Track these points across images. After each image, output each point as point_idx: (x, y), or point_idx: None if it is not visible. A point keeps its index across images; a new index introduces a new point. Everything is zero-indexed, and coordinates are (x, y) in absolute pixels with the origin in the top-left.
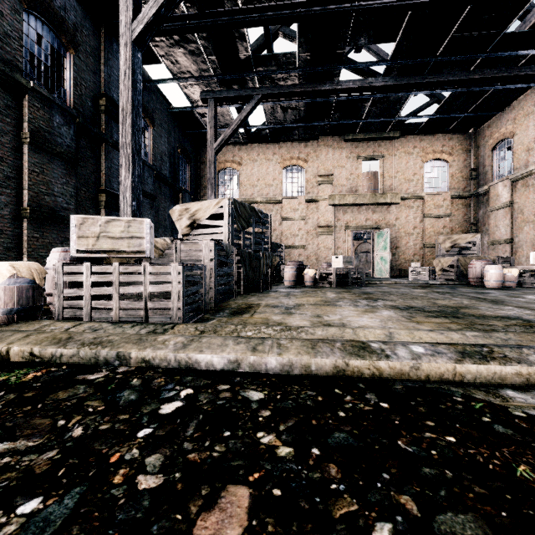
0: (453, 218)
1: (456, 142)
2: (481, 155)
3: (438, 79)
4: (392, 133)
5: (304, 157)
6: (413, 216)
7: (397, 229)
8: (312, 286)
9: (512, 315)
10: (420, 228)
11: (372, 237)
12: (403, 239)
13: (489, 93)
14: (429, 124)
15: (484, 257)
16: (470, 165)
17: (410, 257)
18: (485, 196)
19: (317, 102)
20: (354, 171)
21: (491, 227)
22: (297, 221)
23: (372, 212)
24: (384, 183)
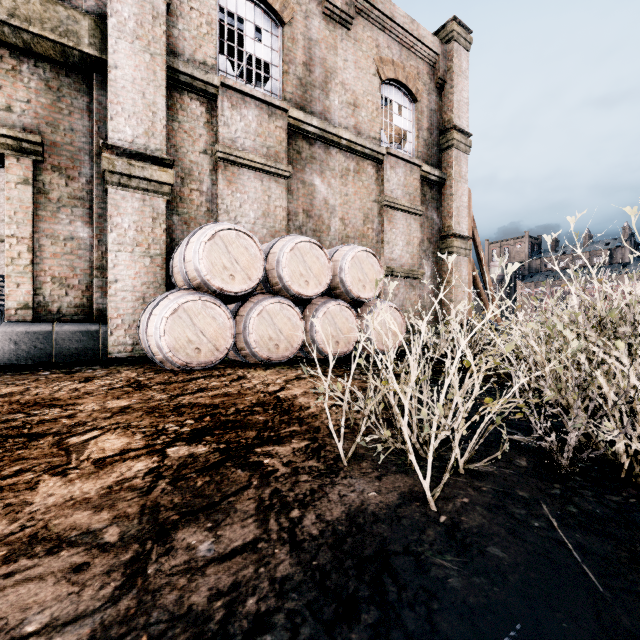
0: None
1: None
2: None
3: None
4: None
5: None
6: None
7: None
8: None
9: None
10: None
11: None
12: None
13: None
14: None
15: None
16: None
17: None
18: None
19: None
20: None
21: None
22: None
23: None
24: None
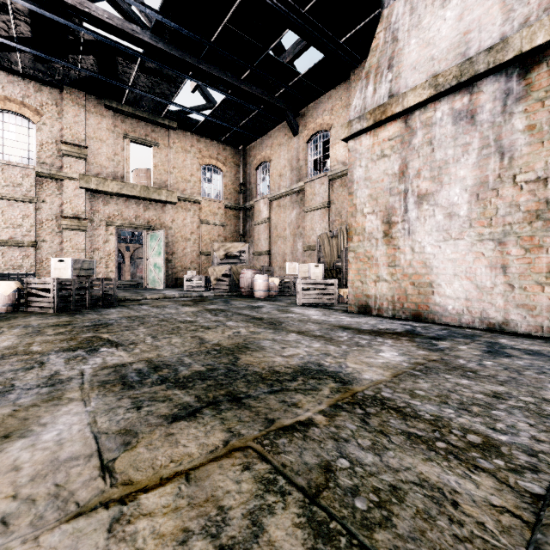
0: (227, 228)
1: (229, 154)
2: (248, 173)
3: (213, 72)
4: (168, 121)
5: (35, 106)
6: (190, 221)
7: (174, 232)
8: (5, 313)
9: (310, 361)
10: (198, 234)
11: (144, 239)
12: (180, 244)
13: (255, 113)
14: (205, 125)
15: (253, 267)
16: (240, 180)
17: (187, 265)
18: (251, 211)
19: (50, 19)
20: (119, 152)
21: (255, 239)
22: (19, 203)
23: (144, 209)
24: (159, 177)
